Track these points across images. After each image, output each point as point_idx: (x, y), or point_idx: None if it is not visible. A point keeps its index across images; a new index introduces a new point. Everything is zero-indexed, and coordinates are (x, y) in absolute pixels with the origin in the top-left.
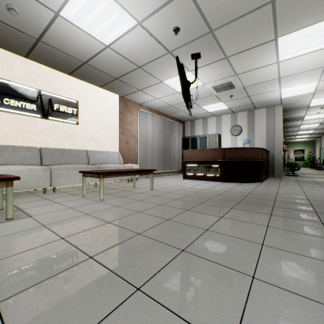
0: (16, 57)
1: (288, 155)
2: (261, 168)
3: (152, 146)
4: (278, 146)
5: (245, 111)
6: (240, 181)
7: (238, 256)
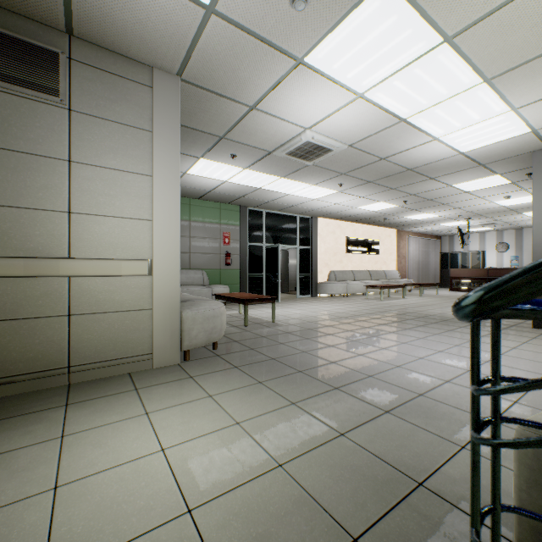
0: (360, 225)
1: None
2: None
3: (416, 264)
4: None
5: (512, 229)
6: None
7: None
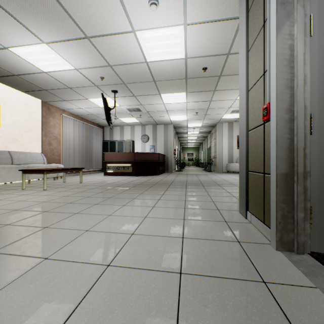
0: None
1: (184, 157)
2: (158, 166)
3: (75, 148)
4: (170, 151)
5: (151, 125)
6: (145, 175)
7: (131, 196)
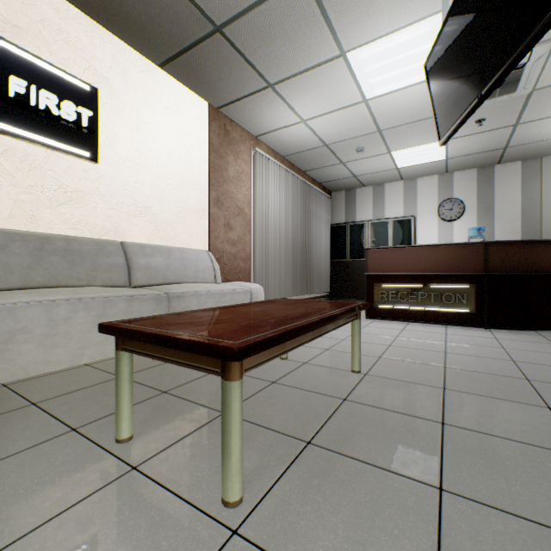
0: None
1: None
2: None
3: (280, 240)
4: None
5: (473, 169)
6: (531, 326)
7: None
